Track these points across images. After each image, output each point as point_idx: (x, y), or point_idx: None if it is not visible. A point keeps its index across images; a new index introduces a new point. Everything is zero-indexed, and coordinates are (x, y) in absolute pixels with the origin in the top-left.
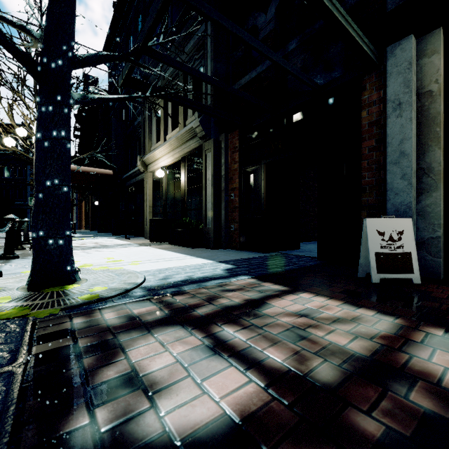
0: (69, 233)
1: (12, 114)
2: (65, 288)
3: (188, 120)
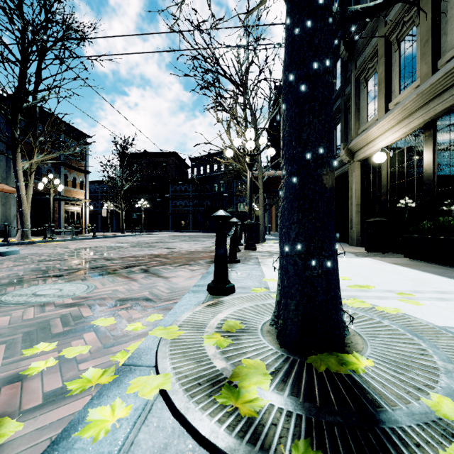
0: (335, 246)
1: (229, 132)
2: (350, 367)
3: (442, 58)
